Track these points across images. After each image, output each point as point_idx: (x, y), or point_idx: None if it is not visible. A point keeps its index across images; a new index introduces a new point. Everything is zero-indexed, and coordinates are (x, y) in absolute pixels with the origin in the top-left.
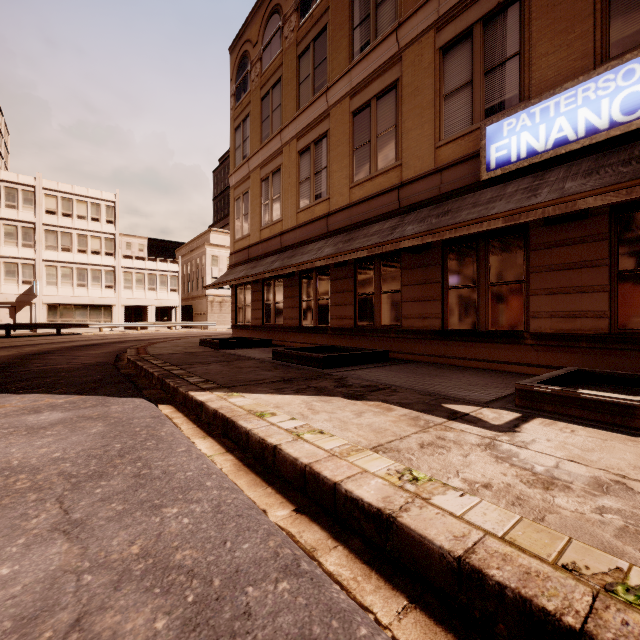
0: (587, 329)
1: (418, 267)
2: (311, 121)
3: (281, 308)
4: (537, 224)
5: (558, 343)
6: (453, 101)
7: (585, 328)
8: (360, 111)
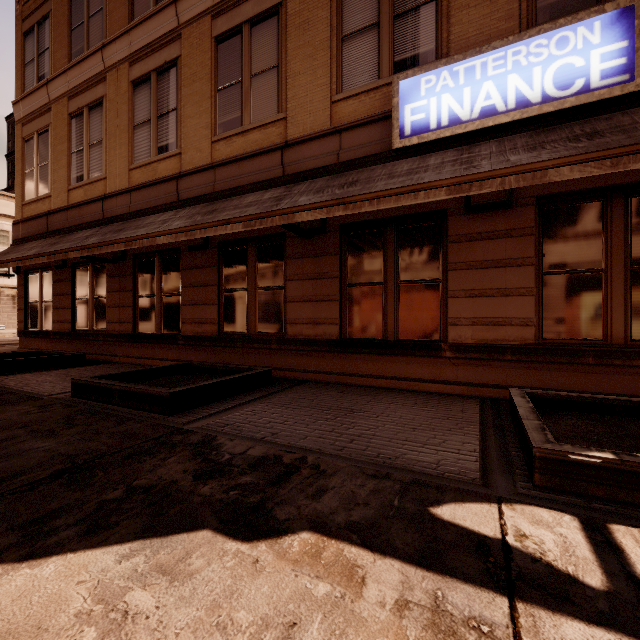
0: (512, 339)
1: (309, 256)
2: (152, 40)
3: (104, 307)
4: (457, 211)
5: (481, 356)
6: (355, 45)
7: (510, 338)
8: (227, 37)
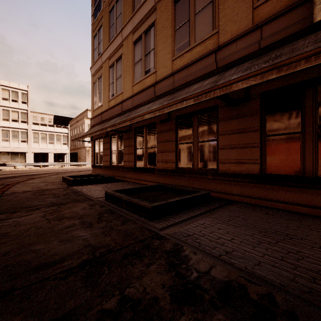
0: None
1: (235, 118)
2: (142, 17)
3: (122, 154)
4: None
5: None
6: None
7: None
8: None
